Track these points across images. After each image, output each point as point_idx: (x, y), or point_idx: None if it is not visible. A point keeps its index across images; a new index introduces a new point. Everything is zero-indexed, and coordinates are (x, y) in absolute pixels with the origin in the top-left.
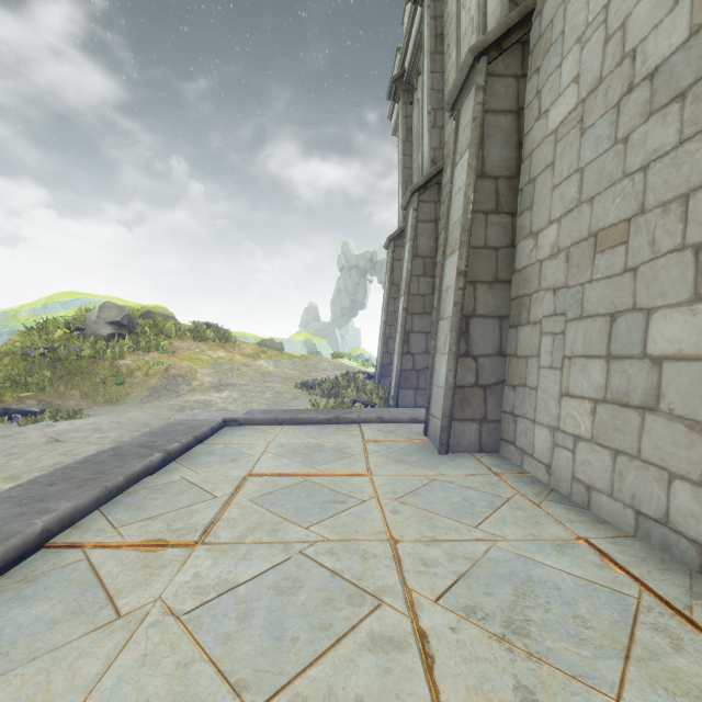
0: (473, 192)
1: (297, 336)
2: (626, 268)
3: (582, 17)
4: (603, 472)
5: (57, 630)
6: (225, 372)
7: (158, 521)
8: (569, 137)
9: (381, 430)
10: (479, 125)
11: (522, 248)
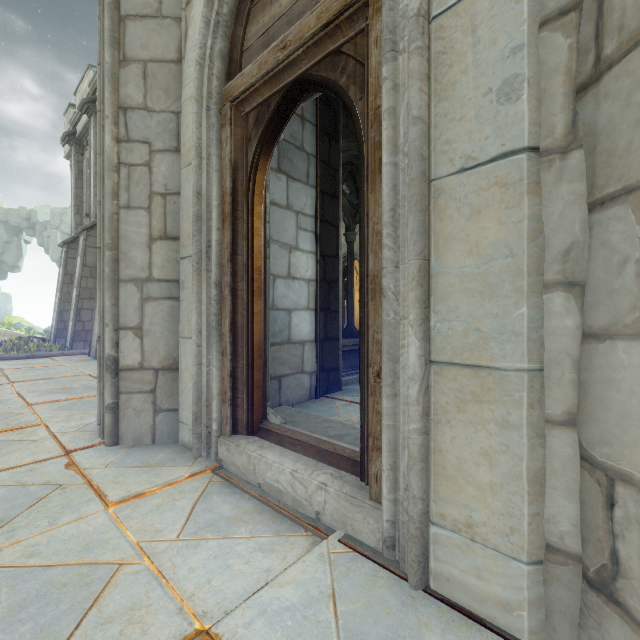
0: None
1: None
2: None
3: None
4: None
5: None
6: None
7: None
8: None
9: (64, 357)
10: None
11: None
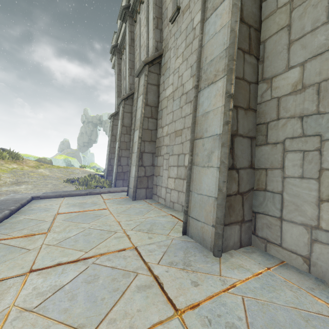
0: (144, 110)
1: (60, 156)
2: (181, 142)
3: (174, 66)
4: (176, 197)
5: (7, 256)
6: (20, 175)
7: (25, 230)
8: (171, 101)
9: (110, 195)
10: (146, 88)
11: (159, 131)
